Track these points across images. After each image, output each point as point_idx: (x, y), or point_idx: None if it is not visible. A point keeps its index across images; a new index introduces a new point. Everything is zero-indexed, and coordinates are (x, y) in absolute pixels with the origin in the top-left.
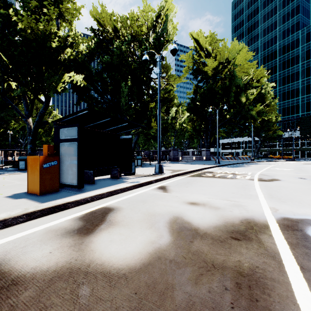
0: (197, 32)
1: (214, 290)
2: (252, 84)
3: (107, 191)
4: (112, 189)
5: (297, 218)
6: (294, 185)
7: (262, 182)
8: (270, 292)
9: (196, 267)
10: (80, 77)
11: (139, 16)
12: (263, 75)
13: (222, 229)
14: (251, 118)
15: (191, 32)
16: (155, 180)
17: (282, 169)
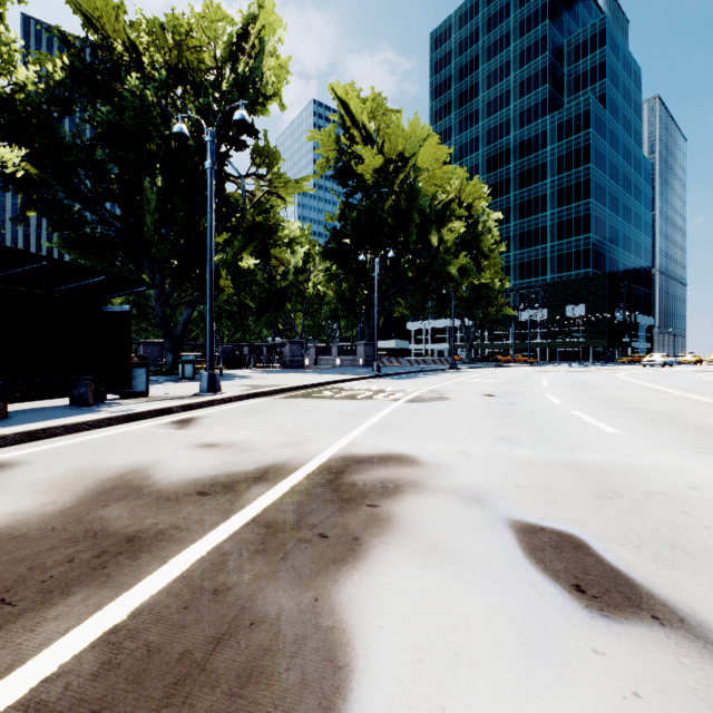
0: (345, 85)
1: (44, 565)
2: (455, 212)
3: (18, 431)
4: (39, 426)
5: (365, 457)
6: (453, 407)
7: (407, 404)
8: (145, 556)
9: (55, 541)
10: (15, 152)
11: (193, 27)
12: (478, 194)
13: (201, 481)
14: (451, 280)
15: (334, 83)
16: (184, 406)
17: (484, 380)
